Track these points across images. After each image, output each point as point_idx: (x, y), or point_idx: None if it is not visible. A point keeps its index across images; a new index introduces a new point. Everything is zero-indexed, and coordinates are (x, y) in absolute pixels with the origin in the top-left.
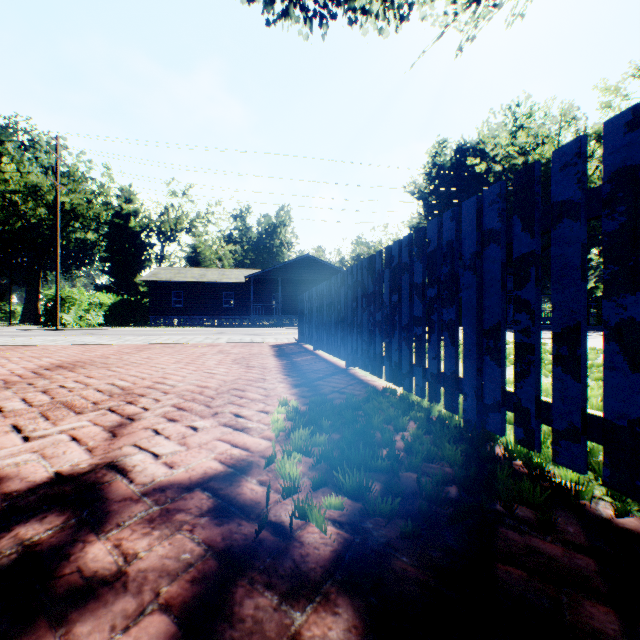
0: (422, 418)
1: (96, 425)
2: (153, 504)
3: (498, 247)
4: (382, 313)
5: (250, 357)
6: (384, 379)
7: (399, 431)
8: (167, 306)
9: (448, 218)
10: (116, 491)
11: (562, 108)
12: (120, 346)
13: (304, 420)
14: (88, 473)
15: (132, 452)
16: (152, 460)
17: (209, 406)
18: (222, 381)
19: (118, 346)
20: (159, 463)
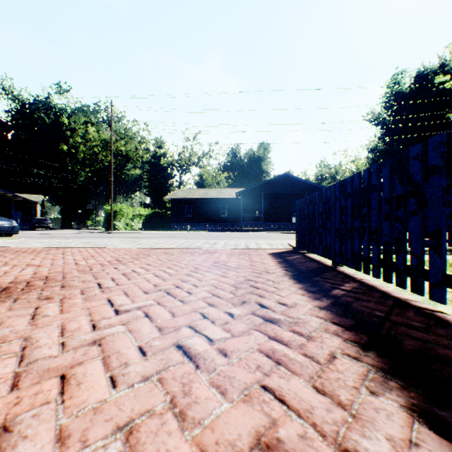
0: None
1: None
2: None
3: None
4: None
5: (256, 280)
6: None
7: None
8: (182, 216)
9: None
10: None
11: None
12: (126, 250)
13: None
14: None
15: None
16: None
17: None
18: None
19: (125, 250)
20: None
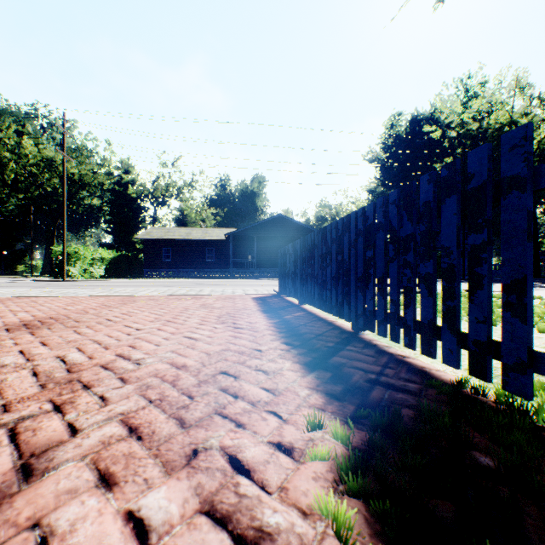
0: None
1: None
2: None
3: None
4: (434, 263)
5: (235, 313)
6: (443, 361)
7: None
8: (158, 260)
9: None
10: None
11: (516, 75)
12: (107, 298)
13: None
14: None
15: None
16: None
17: (183, 423)
18: (205, 354)
19: (105, 298)
20: None
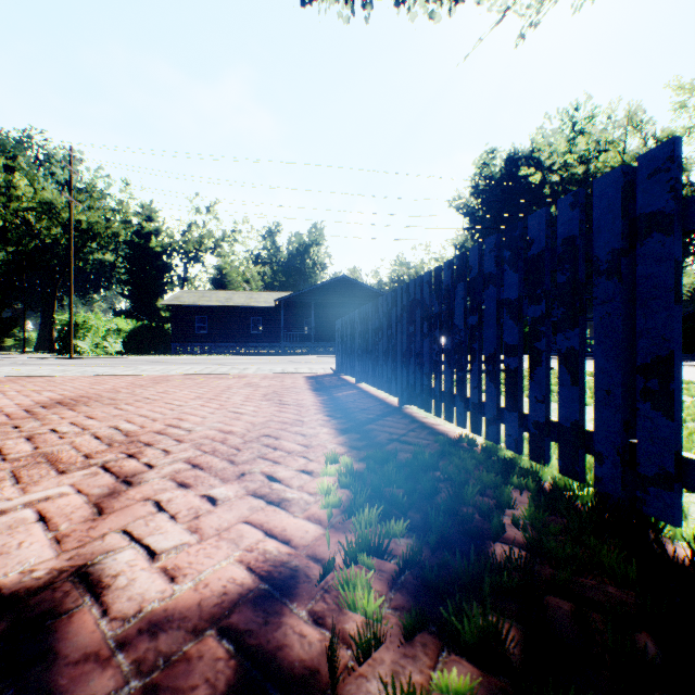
0: (535, 489)
1: (79, 493)
2: (131, 673)
3: (669, 238)
4: (452, 339)
5: (283, 391)
6: (456, 424)
7: (503, 508)
8: (190, 332)
9: (566, 205)
10: (75, 636)
11: (628, 110)
12: (135, 377)
13: (367, 492)
14: (41, 590)
15: (118, 545)
16: (145, 563)
17: (233, 462)
18: (250, 424)
19: (133, 377)
20: (155, 569)
